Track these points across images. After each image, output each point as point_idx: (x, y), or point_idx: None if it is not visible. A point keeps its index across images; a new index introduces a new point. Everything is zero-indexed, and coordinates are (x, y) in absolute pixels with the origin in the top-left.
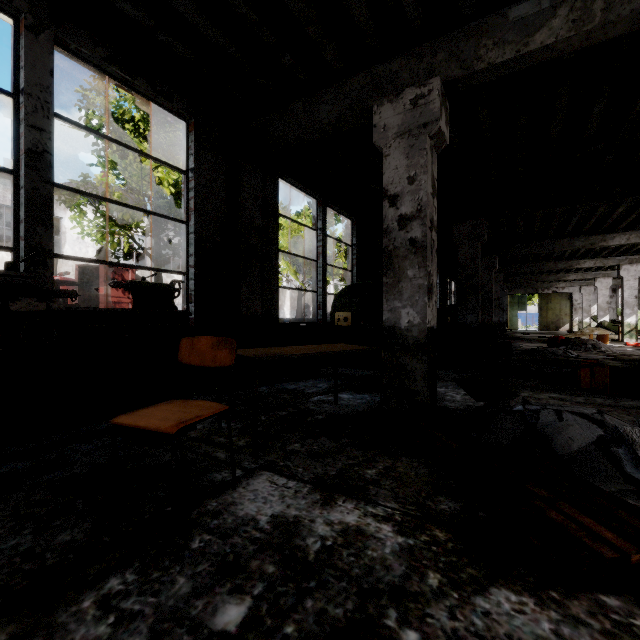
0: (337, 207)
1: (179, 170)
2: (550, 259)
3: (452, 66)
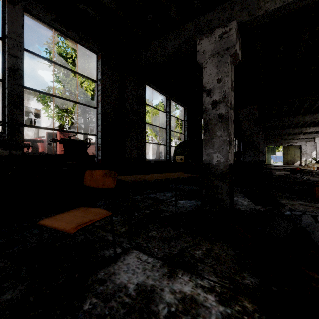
0: (176, 100)
1: (92, 80)
2: (290, 127)
3: (243, 14)
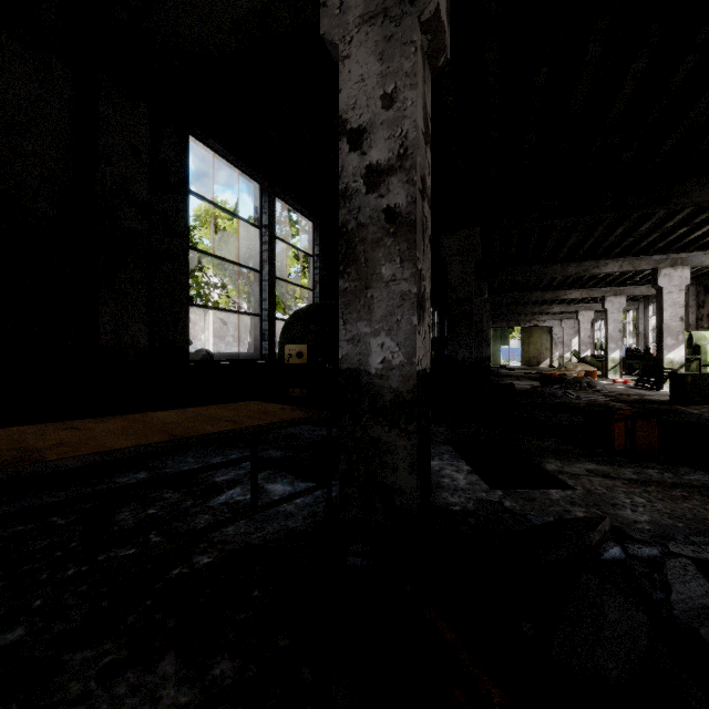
0: (291, 200)
1: None
2: (537, 288)
3: None
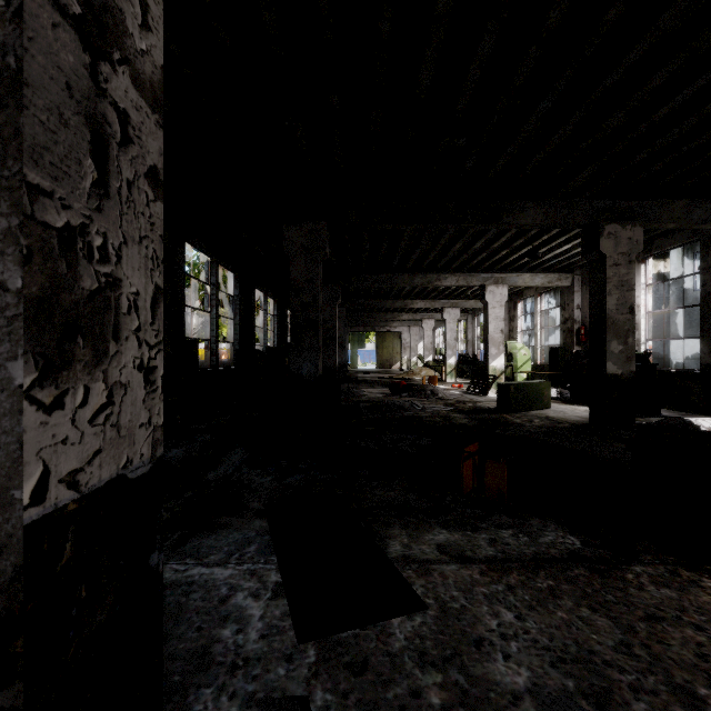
0: None
1: None
2: (389, 296)
3: None
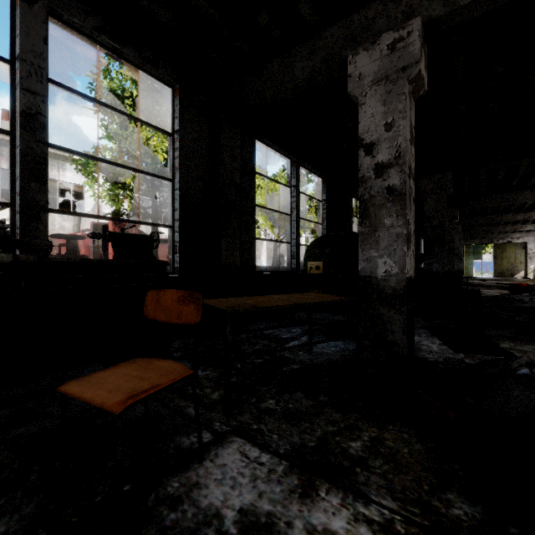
0: (309, 166)
1: (165, 132)
2: (509, 211)
3: (434, 4)
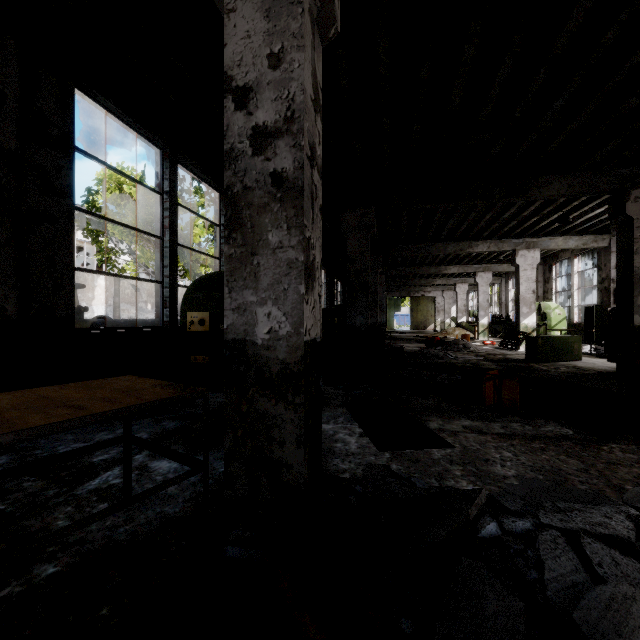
0: (196, 168)
1: None
2: (424, 264)
3: None
